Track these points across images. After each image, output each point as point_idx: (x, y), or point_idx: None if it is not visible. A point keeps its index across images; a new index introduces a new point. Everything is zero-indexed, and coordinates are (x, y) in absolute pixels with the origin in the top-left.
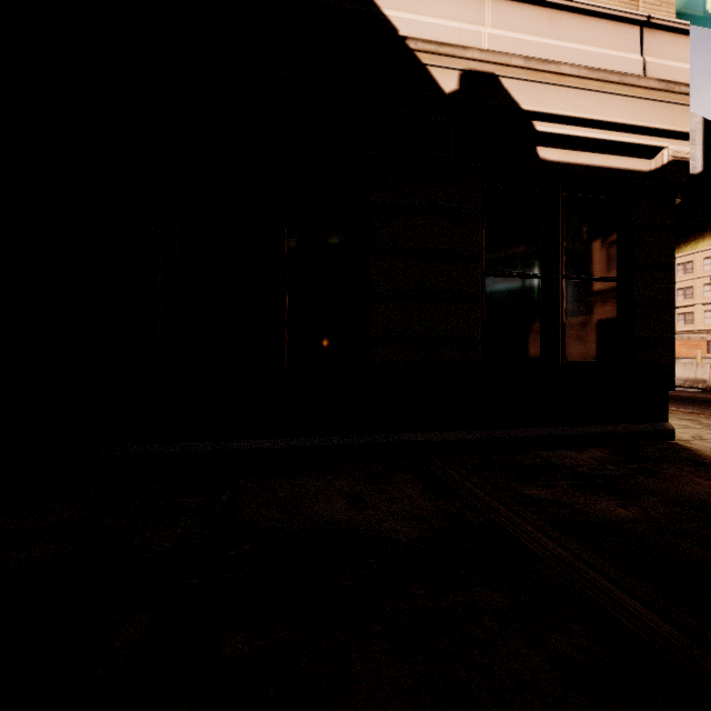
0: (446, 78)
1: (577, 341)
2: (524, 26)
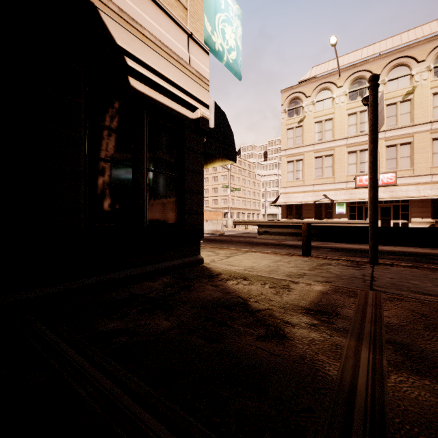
0: None
1: (155, 211)
2: None
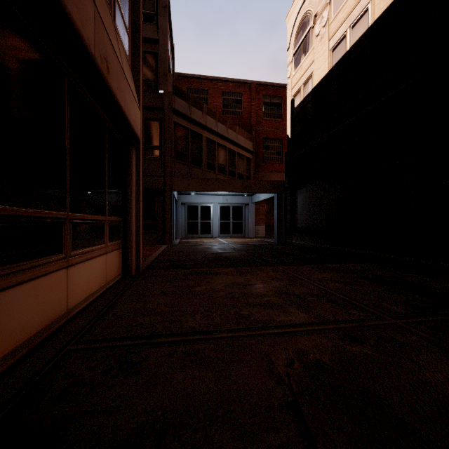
0: None
1: None
2: None
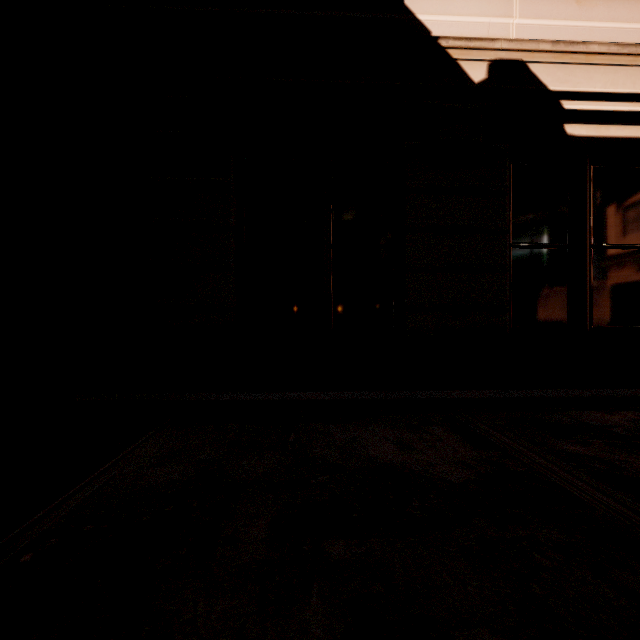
0: (475, 69)
1: (605, 307)
2: (552, 12)
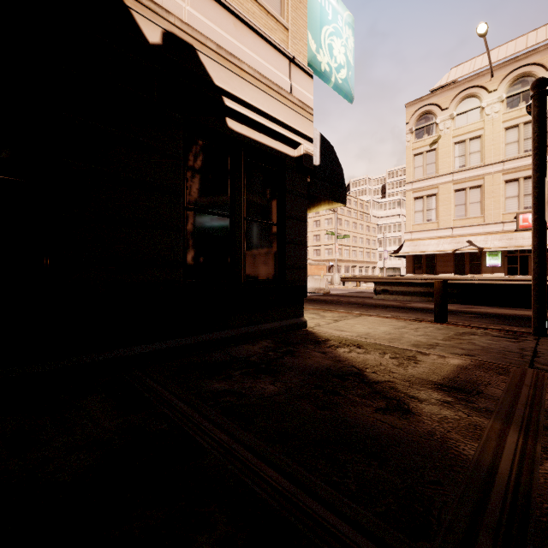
0: (149, 29)
1: (253, 265)
2: (217, 20)
